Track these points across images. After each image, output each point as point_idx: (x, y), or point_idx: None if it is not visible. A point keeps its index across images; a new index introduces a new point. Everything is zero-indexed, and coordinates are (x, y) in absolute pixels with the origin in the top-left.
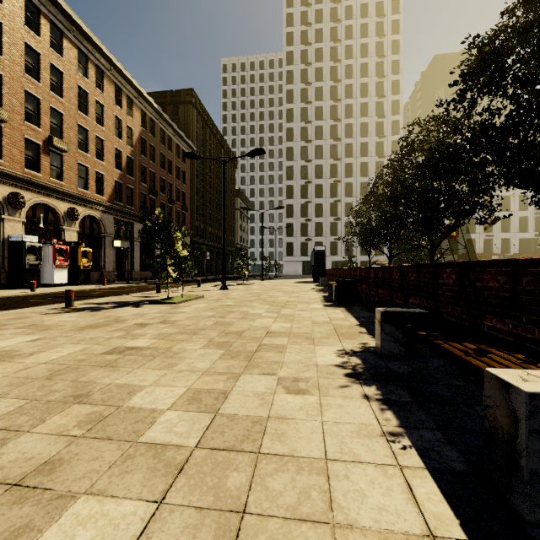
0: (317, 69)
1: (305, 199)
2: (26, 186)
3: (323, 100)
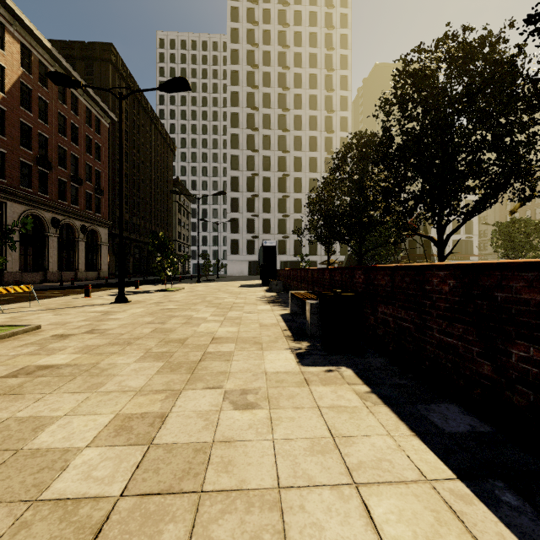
0: (265, 52)
1: (252, 193)
2: None
3: (271, 87)
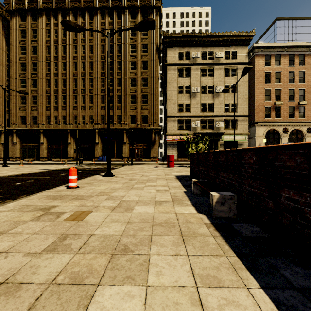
0: None
1: None
2: (288, 124)
3: None
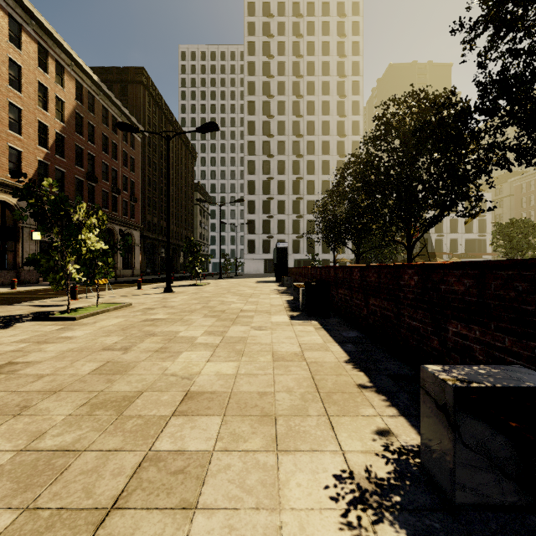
0: (280, 63)
1: (268, 195)
2: None
3: (285, 95)
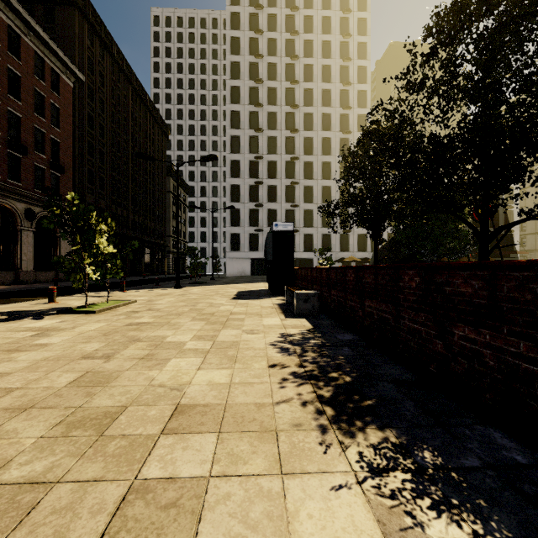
0: (270, 16)
1: (255, 179)
2: None
3: (277, 56)
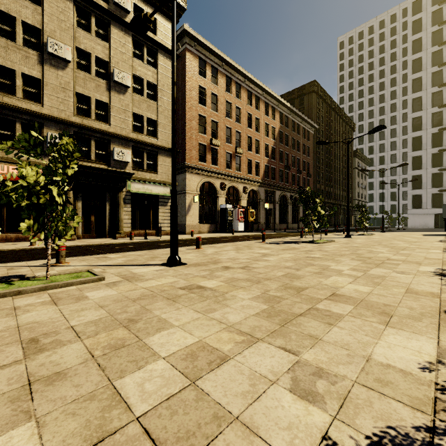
0: None
1: (439, 147)
2: (226, 177)
3: None
